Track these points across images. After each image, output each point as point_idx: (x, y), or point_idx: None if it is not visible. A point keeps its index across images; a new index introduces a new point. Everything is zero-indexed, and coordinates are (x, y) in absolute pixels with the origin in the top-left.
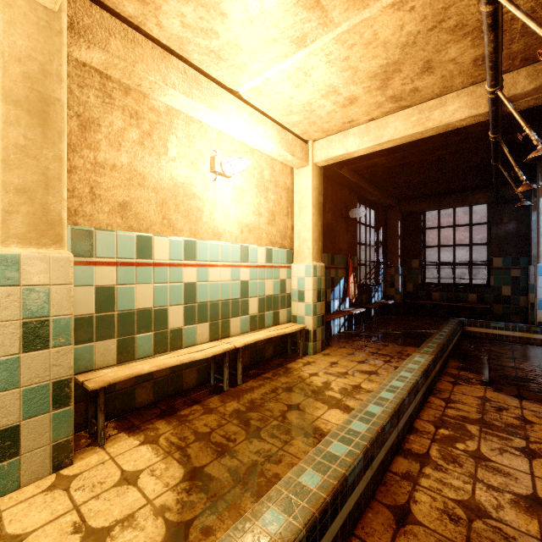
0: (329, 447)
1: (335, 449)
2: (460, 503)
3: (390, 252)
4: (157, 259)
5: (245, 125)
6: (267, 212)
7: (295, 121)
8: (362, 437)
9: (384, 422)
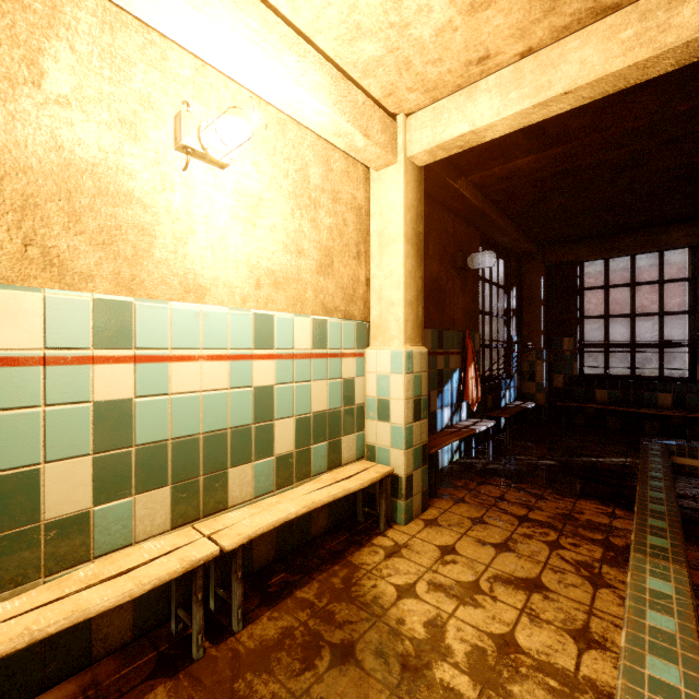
0: None
1: None
2: None
3: (528, 326)
4: (2, 347)
5: (251, 43)
6: (315, 250)
7: (368, 59)
8: None
9: None
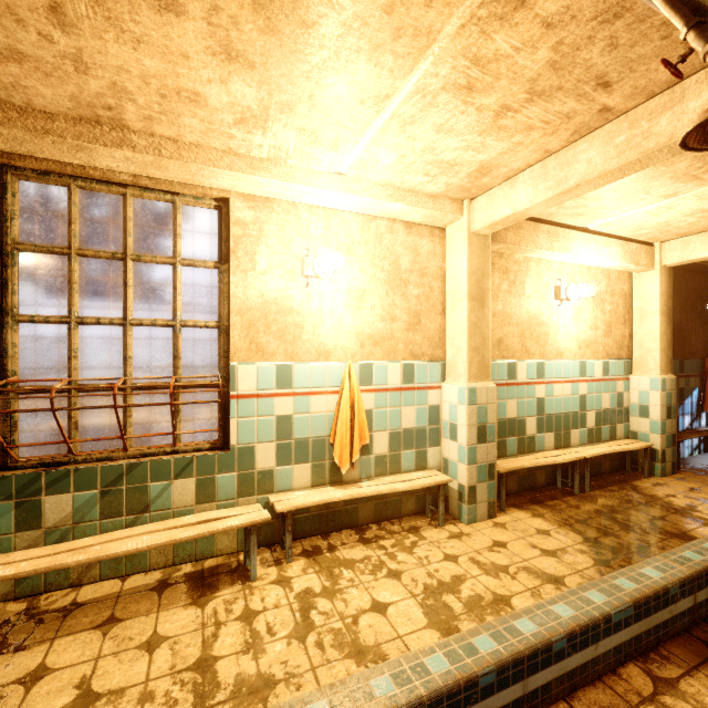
0: None
1: None
2: None
3: None
4: (519, 379)
5: (591, 254)
6: (603, 325)
7: (642, 233)
8: None
9: None
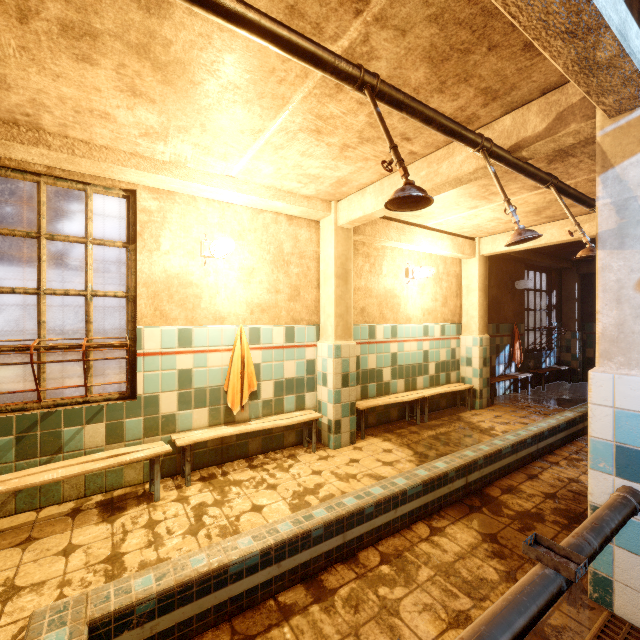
0: (493, 441)
1: (496, 442)
2: (567, 478)
3: (566, 316)
4: (378, 339)
5: (429, 245)
6: (441, 298)
7: (465, 231)
8: (512, 440)
9: (526, 437)
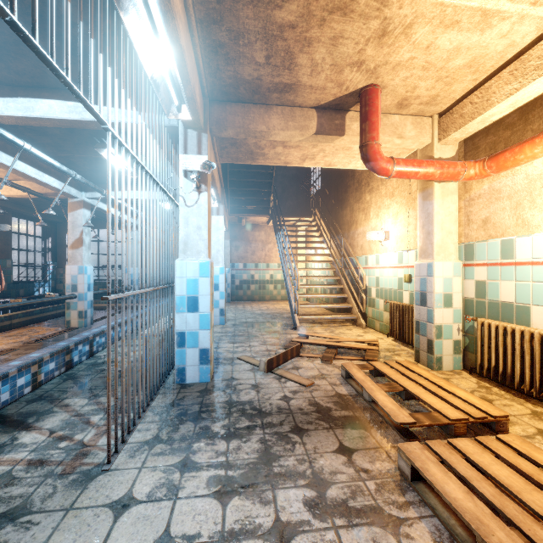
0: None
1: None
2: None
3: (60, 257)
4: None
5: None
6: None
7: None
8: None
9: None
